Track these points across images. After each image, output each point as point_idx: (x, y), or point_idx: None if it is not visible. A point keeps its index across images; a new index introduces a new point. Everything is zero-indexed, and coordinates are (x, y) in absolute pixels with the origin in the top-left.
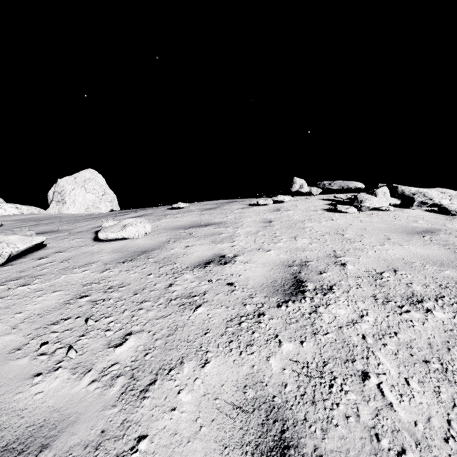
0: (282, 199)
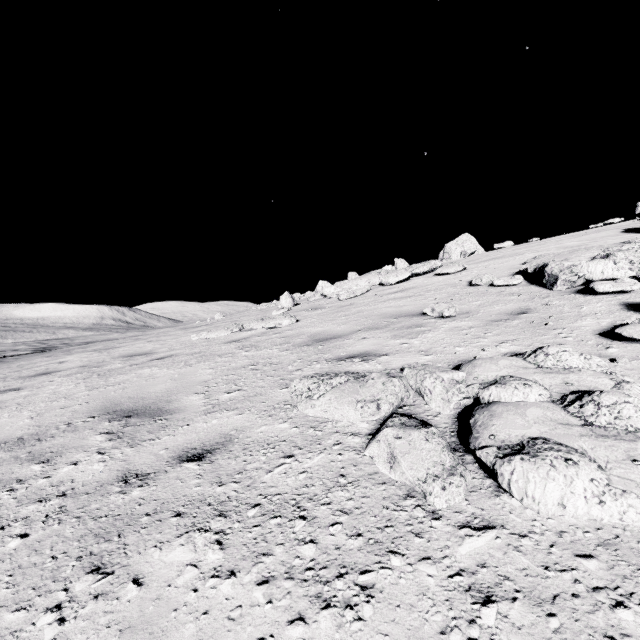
0: (610, 221)
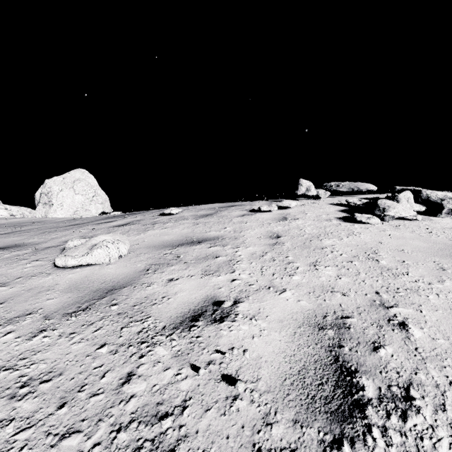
0: (288, 205)
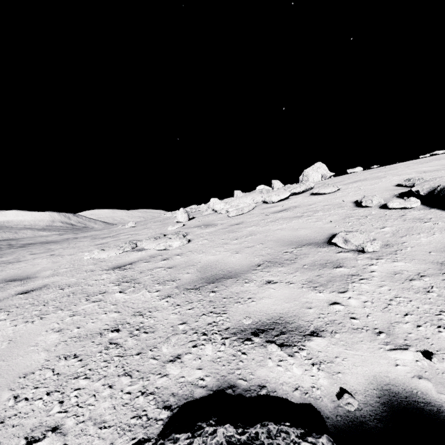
0: (436, 153)
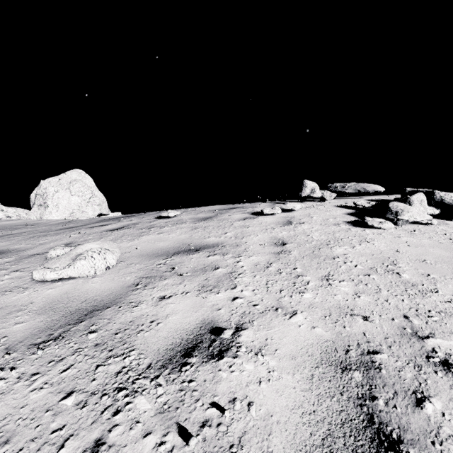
0: (292, 207)
